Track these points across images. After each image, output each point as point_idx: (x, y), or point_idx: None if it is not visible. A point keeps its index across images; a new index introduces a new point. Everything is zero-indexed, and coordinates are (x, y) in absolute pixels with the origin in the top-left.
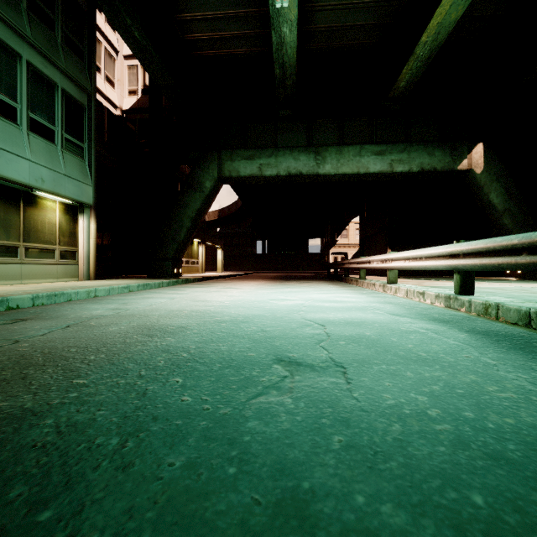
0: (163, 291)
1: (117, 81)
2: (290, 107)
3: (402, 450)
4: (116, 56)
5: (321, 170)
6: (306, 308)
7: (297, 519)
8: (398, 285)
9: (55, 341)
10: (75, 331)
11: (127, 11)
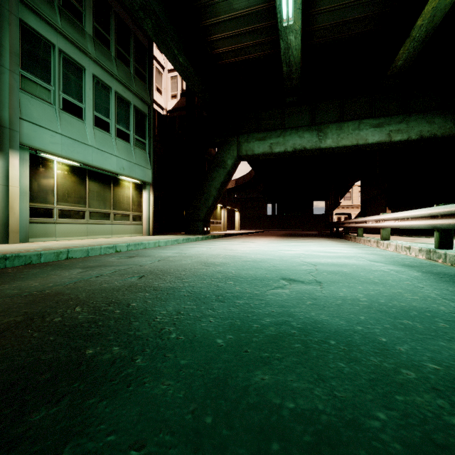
0: (201, 243)
1: (164, 90)
2: (296, 95)
3: (338, 306)
4: (163, 71)
5: (323, 145)
6: (305, 255)
7: (288, 315)
8: (389, 241)
9: (159, 266)
10: (166, 263)
11: (175, 45)
